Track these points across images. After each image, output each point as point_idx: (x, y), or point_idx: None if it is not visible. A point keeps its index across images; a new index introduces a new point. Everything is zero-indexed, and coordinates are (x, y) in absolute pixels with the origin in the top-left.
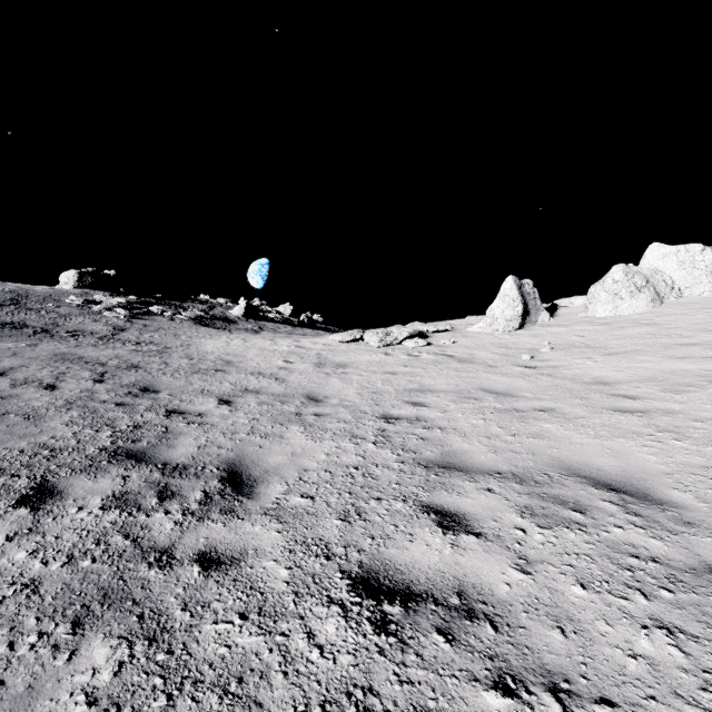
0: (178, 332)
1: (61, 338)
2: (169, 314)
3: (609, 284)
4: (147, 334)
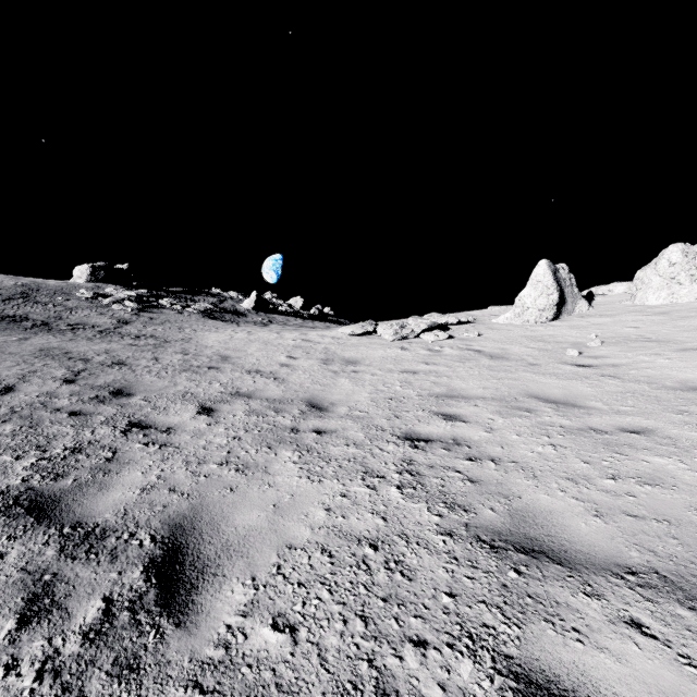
0: (184, 325)
1: (59, 332)
2: (178, 307)
3: (663, 266)
4: (151, 327)
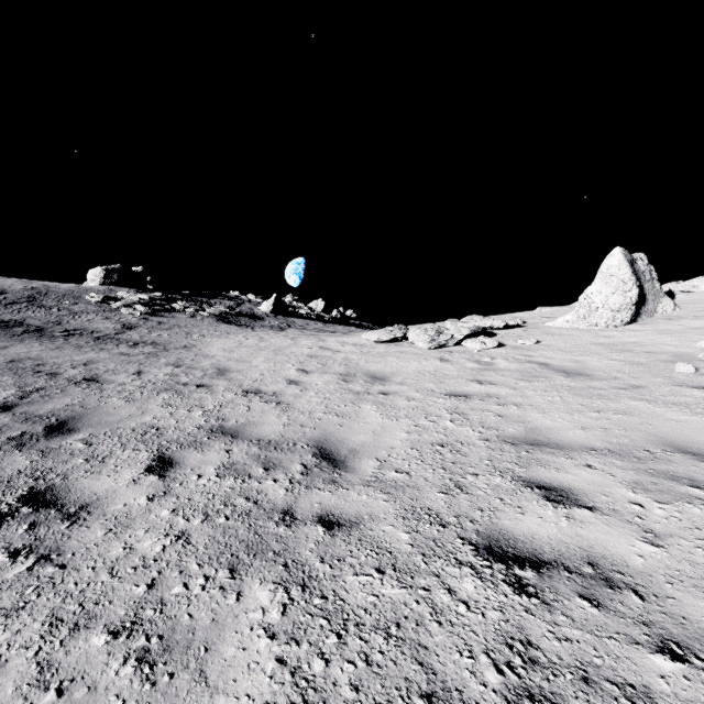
0: (193, 329)
1: (49, 338)
2: (191, 310)
3: None
4: (156, 332)
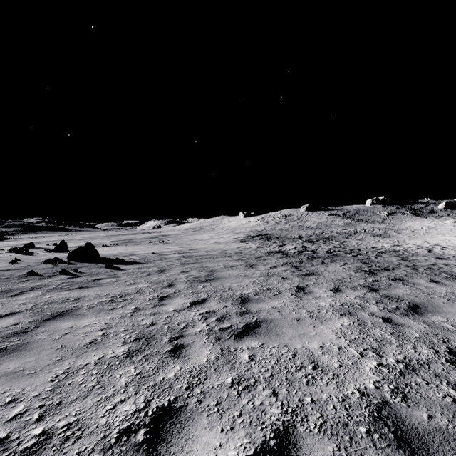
0: (403, 219)
1: (370, 223)
2: (403, 212)
3: None
4: (392, 221)
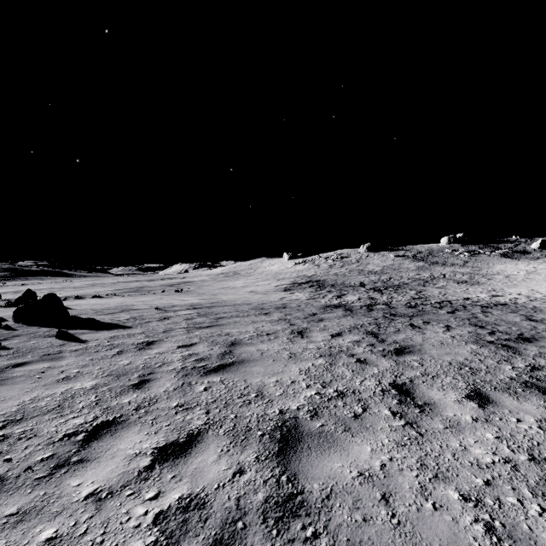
0: (489, 262)
1: (449, 266)
2: (488, 253)
3: None
4: (476, 263)
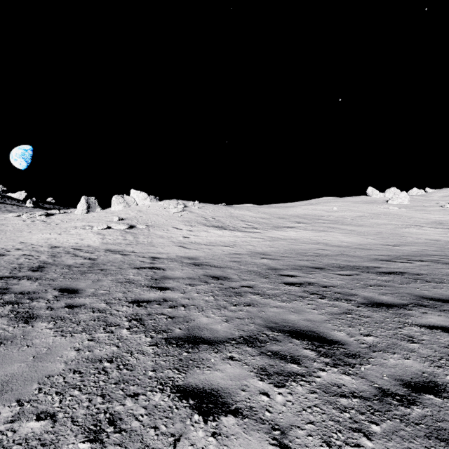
0: None
1: None
2: None
3: (112, 201)
4: None
